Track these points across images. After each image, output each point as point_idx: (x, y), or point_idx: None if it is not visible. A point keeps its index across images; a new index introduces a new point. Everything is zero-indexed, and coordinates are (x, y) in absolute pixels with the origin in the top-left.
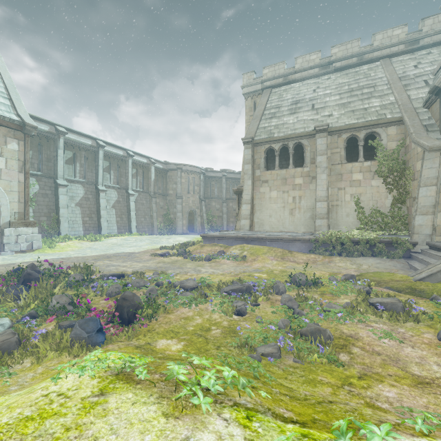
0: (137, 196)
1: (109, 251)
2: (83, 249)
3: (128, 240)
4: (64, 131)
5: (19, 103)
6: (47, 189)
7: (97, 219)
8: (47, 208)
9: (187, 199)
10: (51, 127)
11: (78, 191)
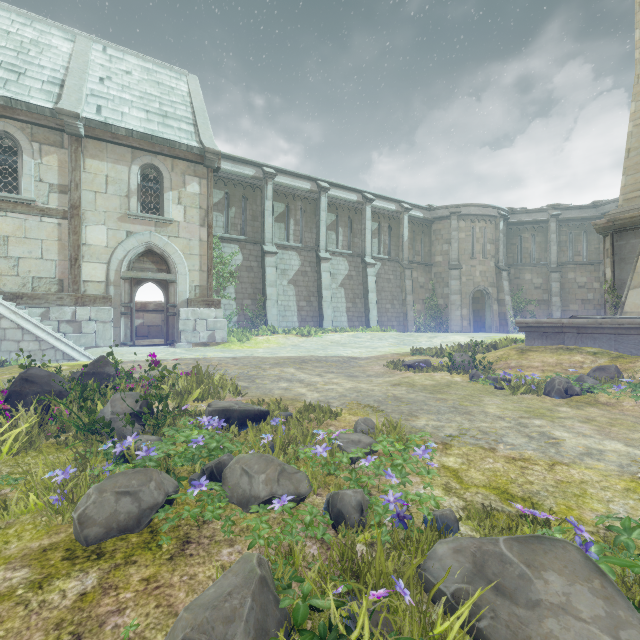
0: (379, 267)
1: (315, 352)
2: (282, 347)
3: (358, 338)
4: (272, 173)
5: (205, 127)
6: (252, 260)
7: (318, 304)
8: (251, 287)
9: (469, 269)
10: (257, 171)
11: (292, 261)
